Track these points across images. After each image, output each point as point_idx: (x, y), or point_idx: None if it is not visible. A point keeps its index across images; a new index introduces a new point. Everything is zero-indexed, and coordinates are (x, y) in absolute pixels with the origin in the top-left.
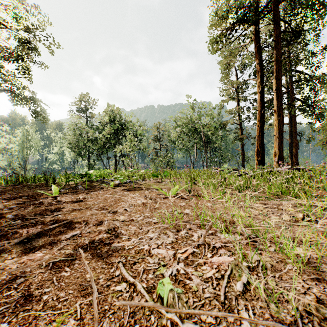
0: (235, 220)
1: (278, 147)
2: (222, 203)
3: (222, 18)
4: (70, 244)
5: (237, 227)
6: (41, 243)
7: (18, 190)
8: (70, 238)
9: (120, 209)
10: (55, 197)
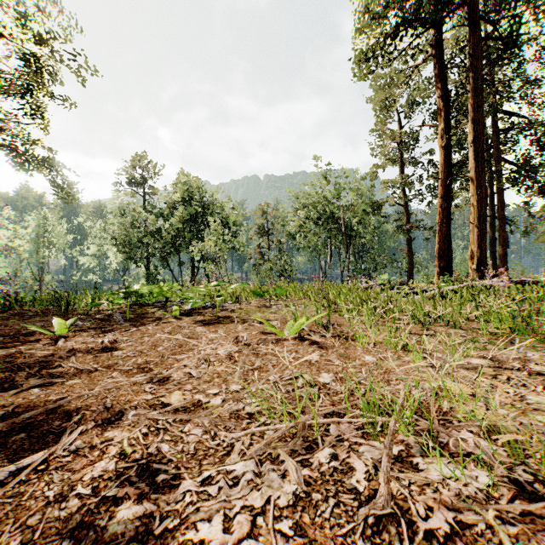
0: (446, 408)
1: (478, 243)
2: (397, 356)
3: (378, 15)
4: None
5: (460, 432)
6: None
7: None
8: (8, 480)
9: (178, 371)
10: (57, 339)
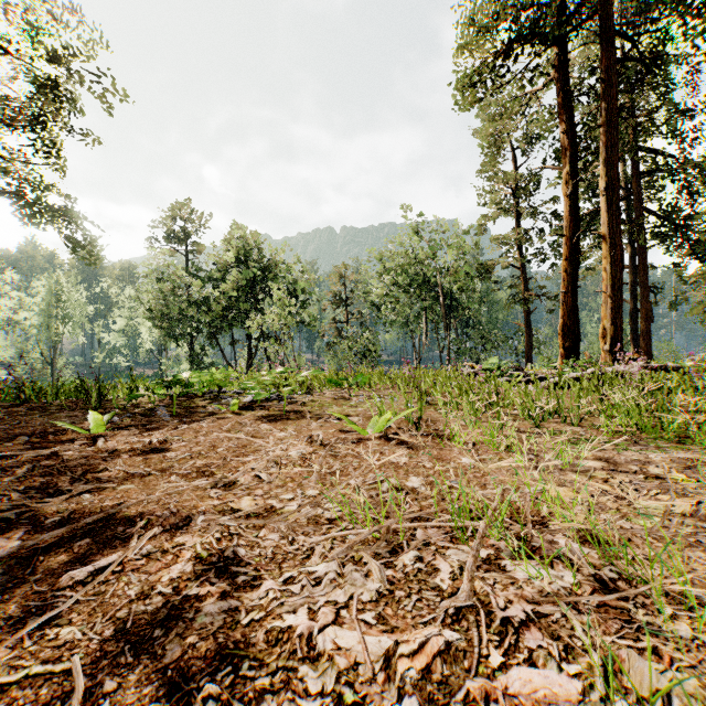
0: (545, 512)
1: (612, 318)
2: (498, 458)
3: (485, 29)
4: (82, 604)
5: (554, 536)
6: (0, 597)
7: (15, 419)
8: (87, 580)
9: (245, 475)
10: (95, 439)
